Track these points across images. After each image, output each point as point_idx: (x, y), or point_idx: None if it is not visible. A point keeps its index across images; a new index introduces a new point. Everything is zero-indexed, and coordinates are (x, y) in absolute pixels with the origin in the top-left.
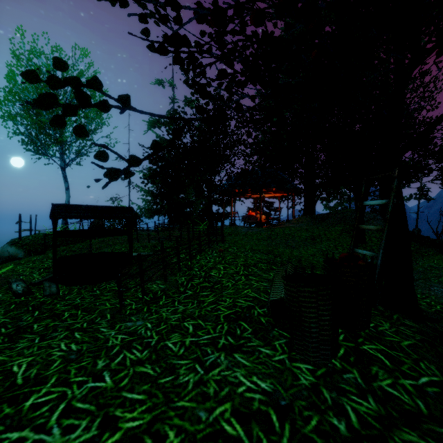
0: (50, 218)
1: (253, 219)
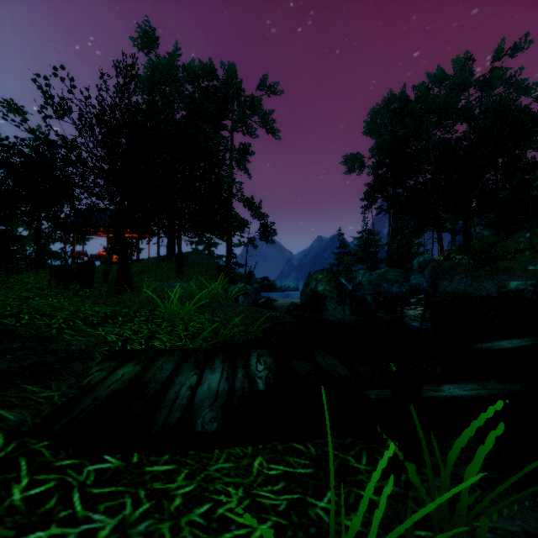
0: None
1: (103, 258)
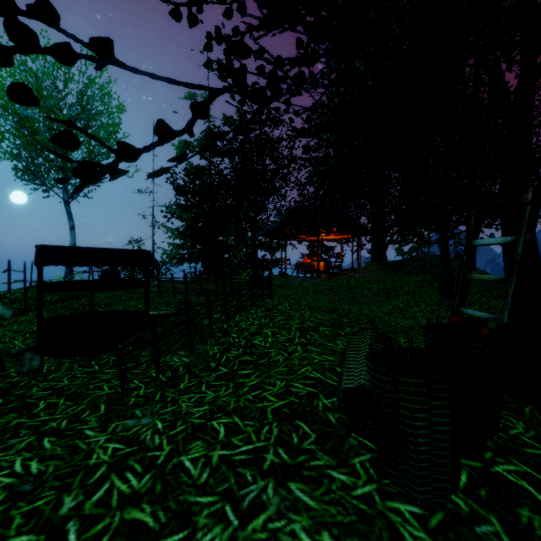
0: (36, 265)
1: (309, 267)
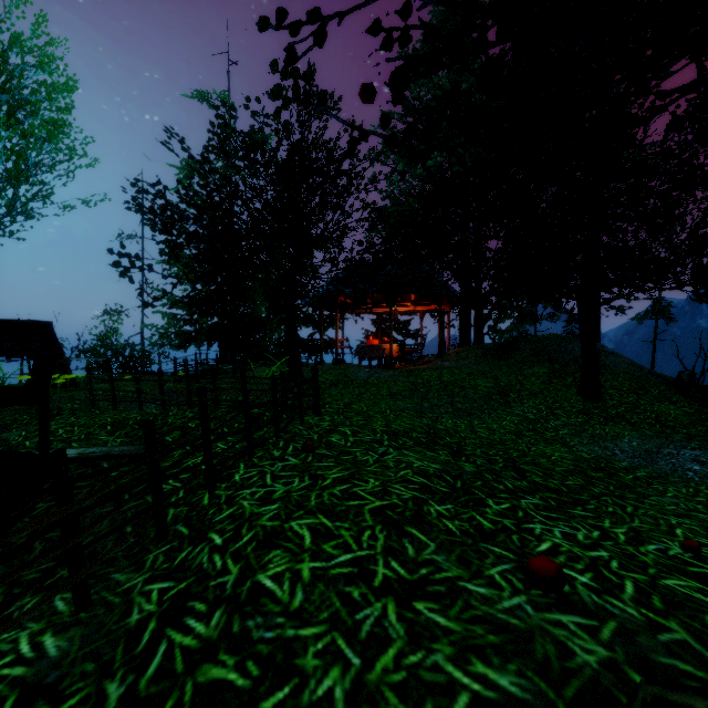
0: None
1: (377, 351)
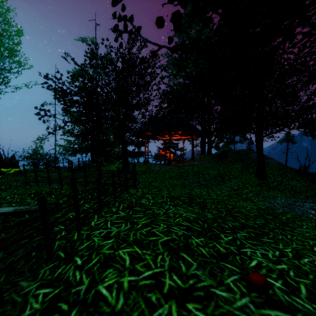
0: None
1: (163, 157)
